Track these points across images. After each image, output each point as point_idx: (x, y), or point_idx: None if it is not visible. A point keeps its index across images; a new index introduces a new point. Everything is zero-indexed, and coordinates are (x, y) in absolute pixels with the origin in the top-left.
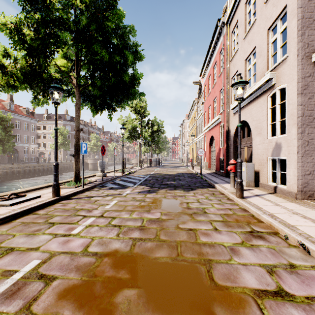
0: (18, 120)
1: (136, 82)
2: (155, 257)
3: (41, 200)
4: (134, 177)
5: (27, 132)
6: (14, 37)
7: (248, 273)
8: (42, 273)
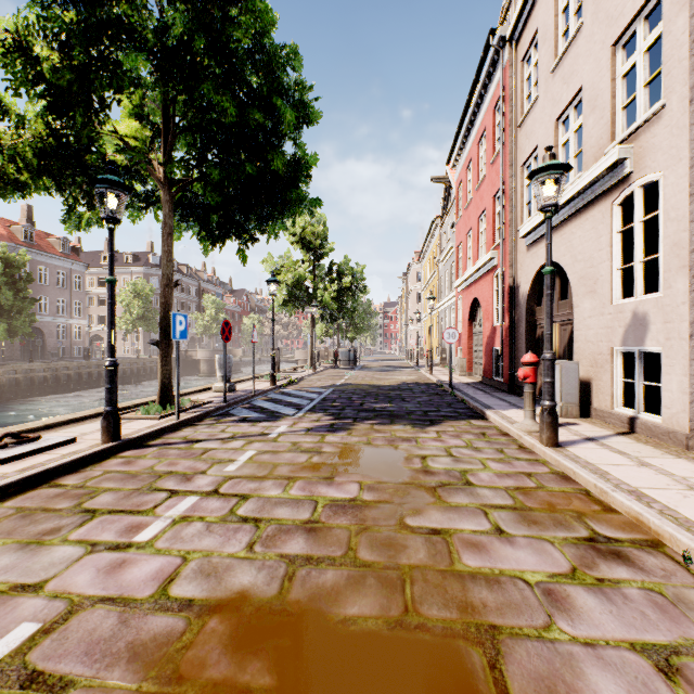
0: (44, 265)
1: (301, 174)
2: (346, 616)
3: (75, 450)
4: (298, 394)
5: (65, 292)
6: (14, 65)
7: (606, 674)
8: (35, 669)
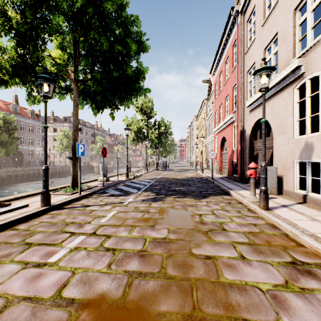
0: (23, 122)
1: (140, 76)
2: (159, 311)
3: (27, 210)
4: (139, 182)
5: (32, 135)
6: None
7: None
8: None
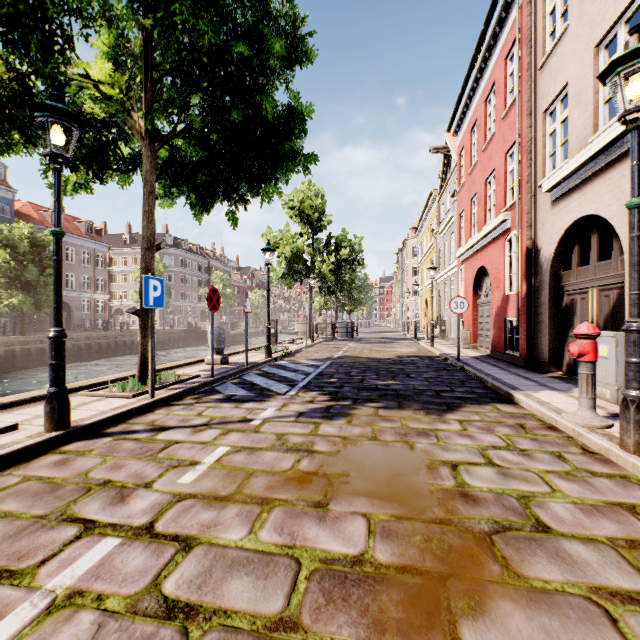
0: (71, 245)
1: (295, 126)
2: None
3: (6, 442)
4: (294, 367)
5: (89, 270)
6: None
7: None
8: None
